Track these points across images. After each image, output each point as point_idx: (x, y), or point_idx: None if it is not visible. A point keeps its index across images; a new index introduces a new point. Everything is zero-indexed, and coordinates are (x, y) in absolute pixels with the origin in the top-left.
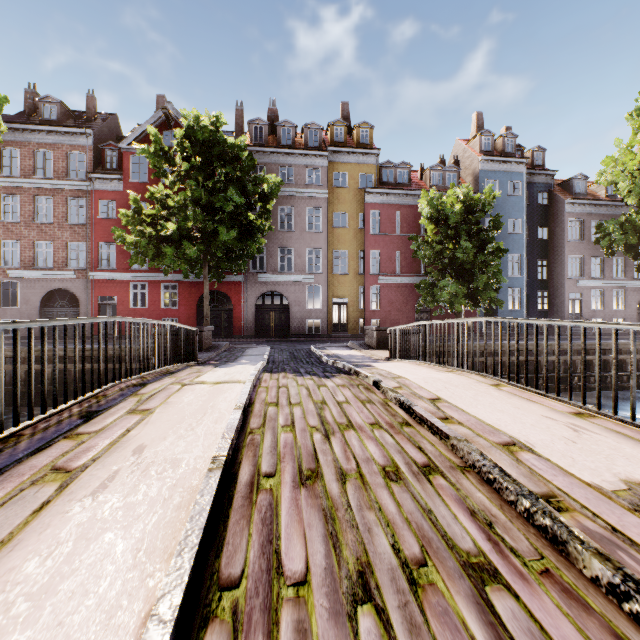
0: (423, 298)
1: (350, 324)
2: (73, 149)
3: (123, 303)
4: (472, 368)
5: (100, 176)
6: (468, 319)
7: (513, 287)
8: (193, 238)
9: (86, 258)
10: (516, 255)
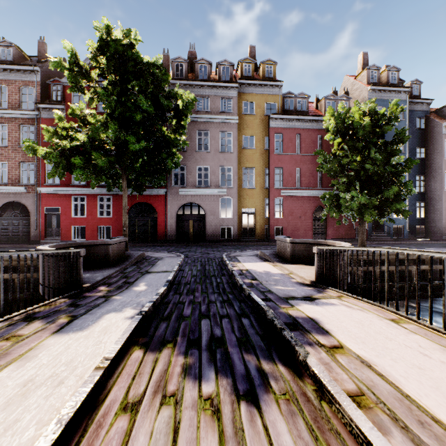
0: (328, 208)
1: (257, 230)
2: (24, 84)
3: (65, 213)
4: None
5: (46, 106)
6: None
7: None
8: (106, 150)
9: (35, 175)
10: None
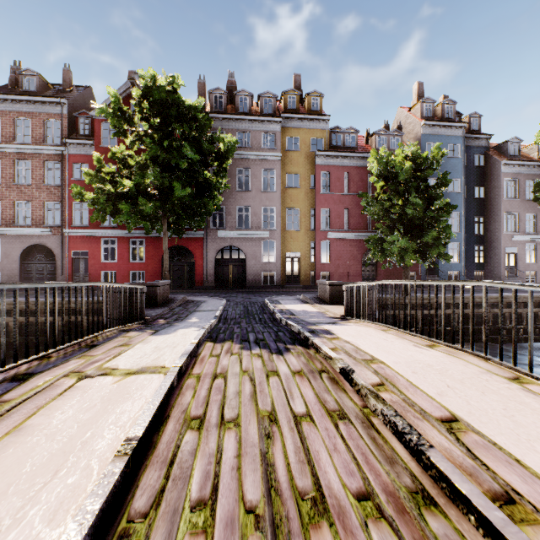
0: (372, 252)
1: (302, 276)
2: (49, 117)
3: (95, 257)
4: (462, 344)
5: (73, 141)
6: (456, 282)
7: (452, 242)
8: (150, 195)
9: (61, 216)
10: (455, 212)
